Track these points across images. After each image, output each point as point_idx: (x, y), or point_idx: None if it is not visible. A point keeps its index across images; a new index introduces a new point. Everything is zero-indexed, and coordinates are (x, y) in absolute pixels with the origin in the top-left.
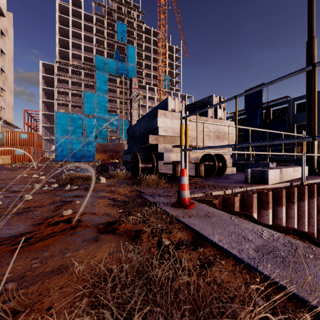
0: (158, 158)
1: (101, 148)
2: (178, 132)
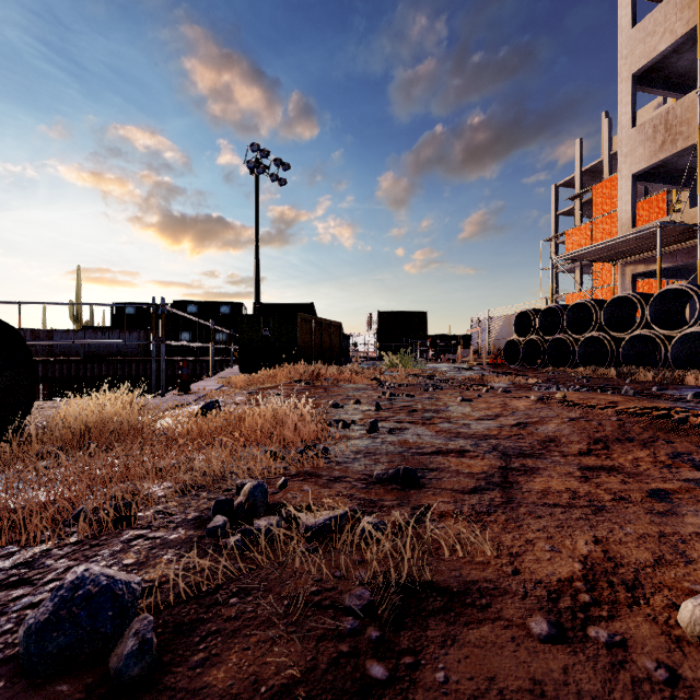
0: None
1: None
2: None
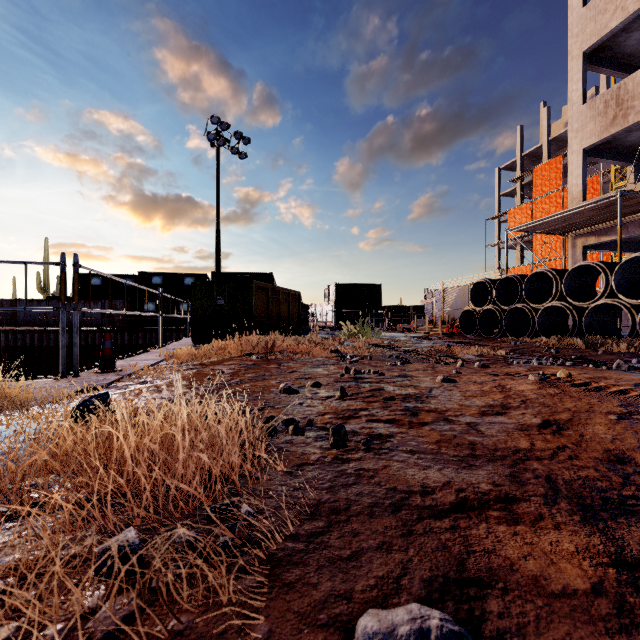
0: None
1: None
2: None
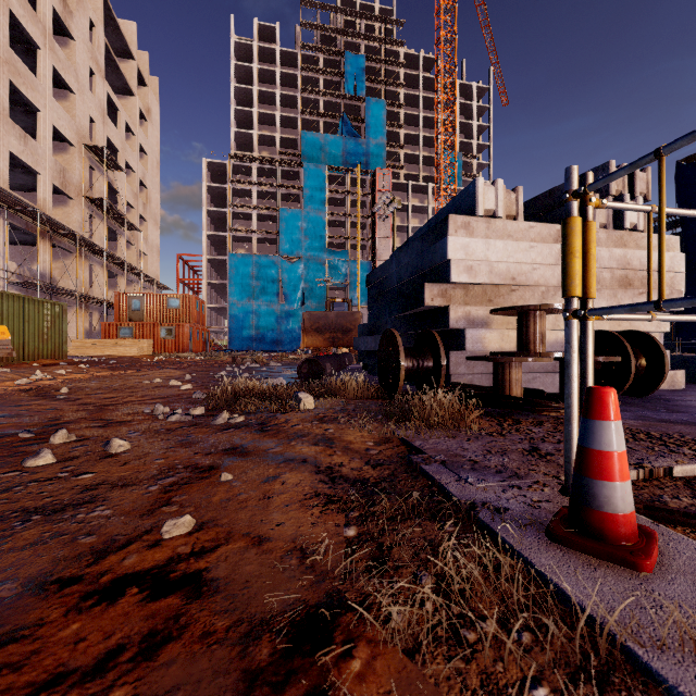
0: (448, 345)
1: (312, 324)
2: (506, 273)
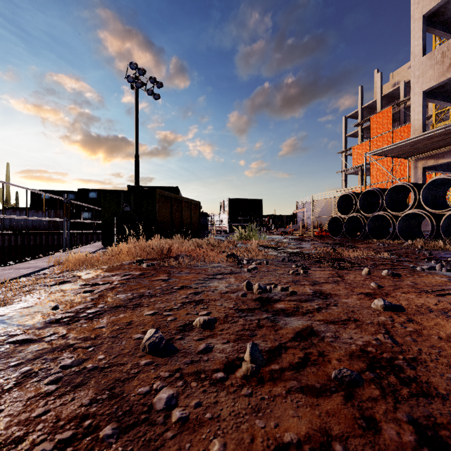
0: None
1: None
2: None
